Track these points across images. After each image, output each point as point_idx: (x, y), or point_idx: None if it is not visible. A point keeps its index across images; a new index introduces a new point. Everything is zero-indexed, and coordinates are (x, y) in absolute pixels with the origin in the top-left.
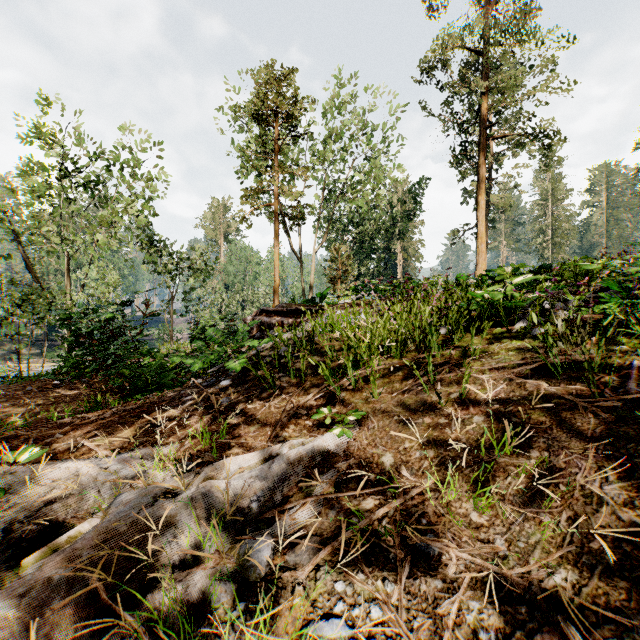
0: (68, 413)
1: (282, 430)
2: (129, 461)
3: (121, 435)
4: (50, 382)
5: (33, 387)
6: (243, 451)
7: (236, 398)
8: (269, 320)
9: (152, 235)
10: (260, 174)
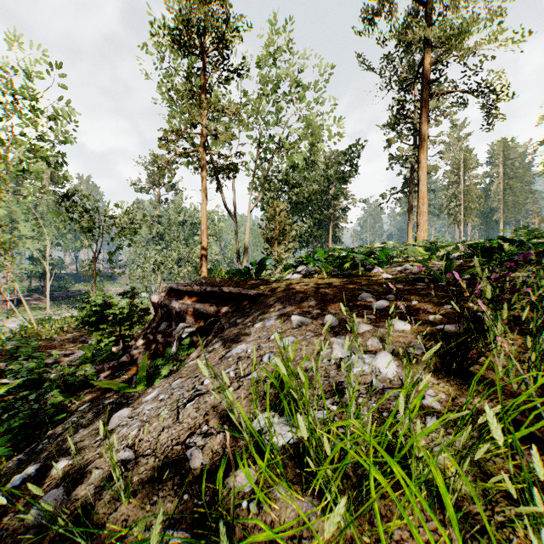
0: None
1: None
2: None
3: None
4: None
5: None
6: None
7: None
8: (178, 306)
9: (74, 190)
10: (191, 125)
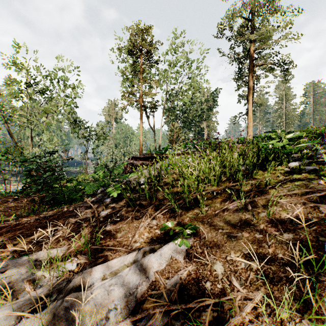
0: (13, 218)
1: (139, 237)
2: (24, 264)
3: (33, 237)
4: (13, 197)
5: (2, 200)
6: (110, 254)
7: (111, 211)
8: (136, 162)
9: (76, 118)
10: (132, 85)
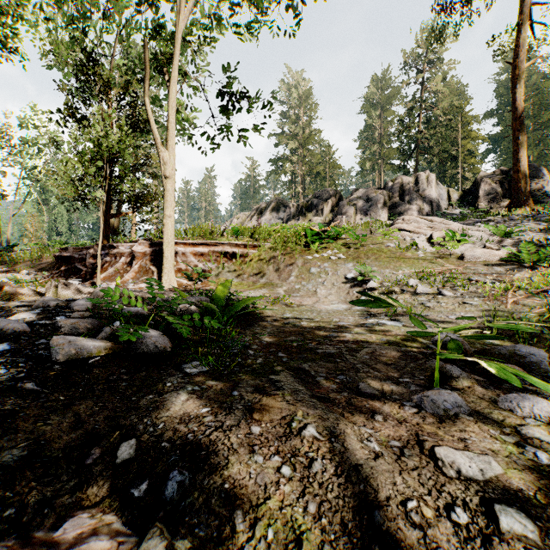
0: None
1: None
2: None
3: None
4: None
5: None
6: None
7: None
8: None
9: None
10: None
